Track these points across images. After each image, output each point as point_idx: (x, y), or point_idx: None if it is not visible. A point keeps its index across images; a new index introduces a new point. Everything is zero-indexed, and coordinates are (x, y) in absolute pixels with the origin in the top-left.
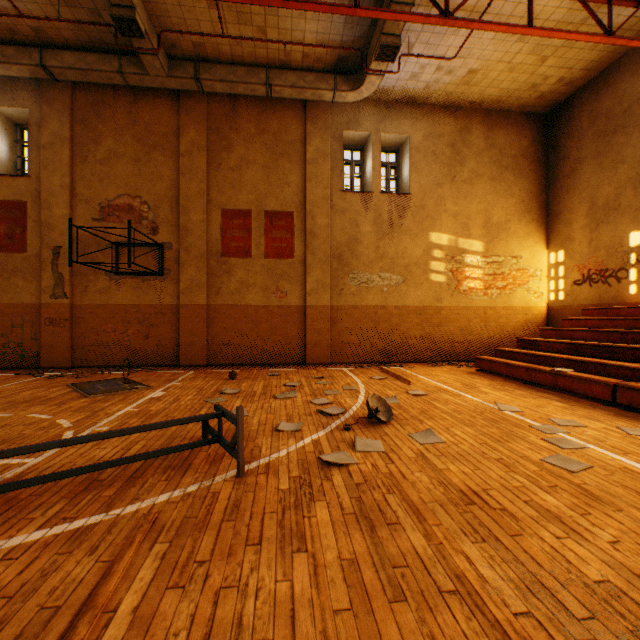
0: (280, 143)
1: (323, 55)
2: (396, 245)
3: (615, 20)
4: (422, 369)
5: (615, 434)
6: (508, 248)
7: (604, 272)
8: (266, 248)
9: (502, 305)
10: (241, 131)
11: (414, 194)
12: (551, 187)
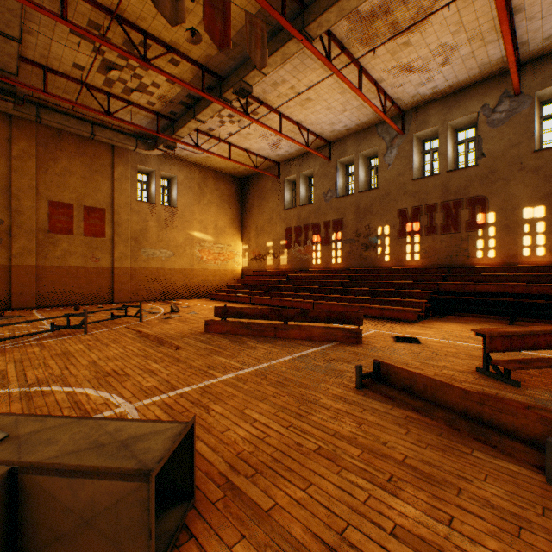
0: (95, 164)
1: (131, 129)
2: (170, 235)
3: (260, 160)
4: (185, 301)
5: None
6: (226, 240)
7: (260, 256)
8: (85, 230)
9: (223, 268)
10: (65, 150)
11: (180, 208)
12: (244, 214)
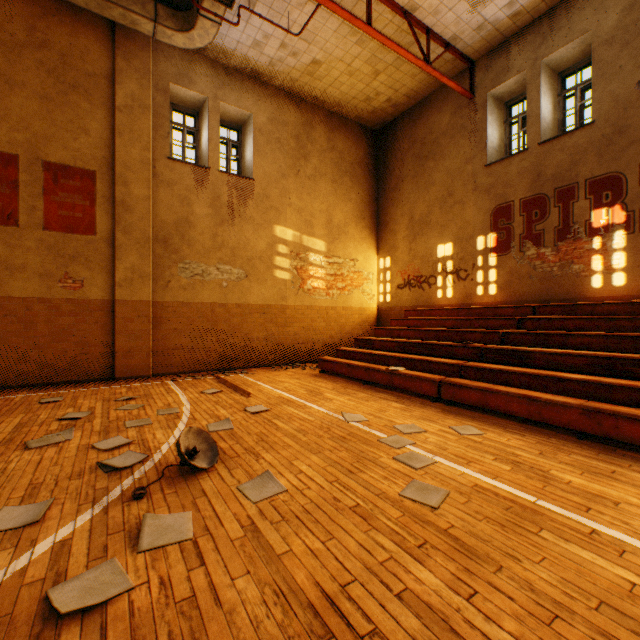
0: (72, 70)
1: None
2: (238, 234)
3: (430, 55)
4: (266, 375)
5: (452, 437)
6: (347, 250)
7: (420, 278)
8: (47, 215)
9: (342, 305)
10: None
11: (258, 180)
12: (381, 199)
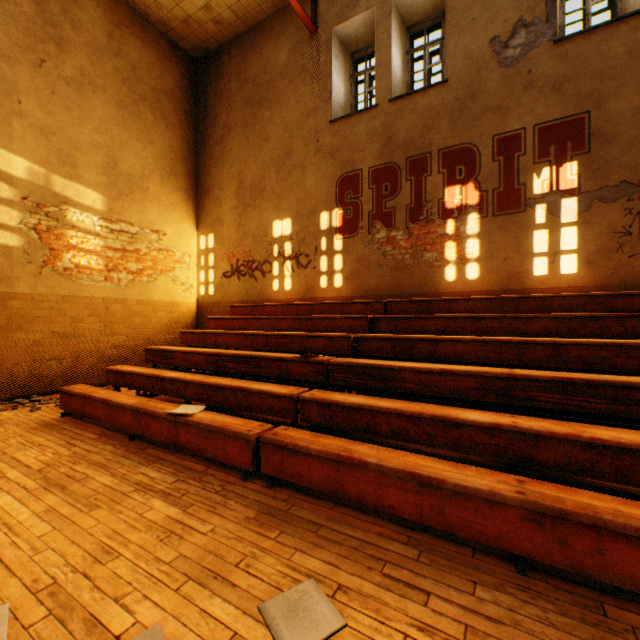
0: None
1: None
2: None
3: None
4: None
5: None
6: (147, 216)
7: (252, 264)
8: None
9: (138, 298)
10: None
11: None
12: (202, 154)
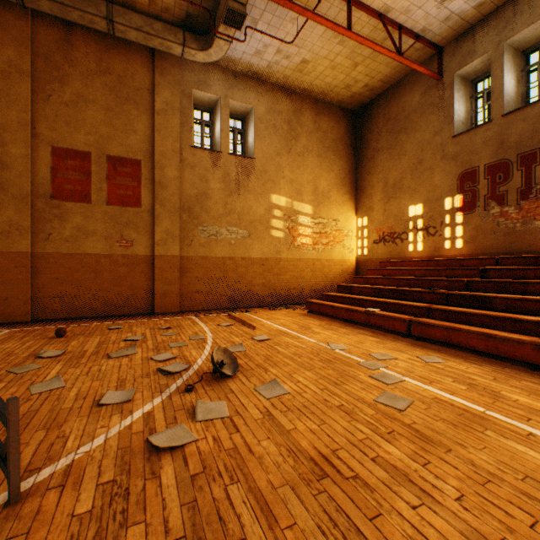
0: (126, 87)
1: (171, 6)
2: (243, 203)
3: (402, 46)
4: (265, 313)
5: (418, 363)
6: (330, 212)
7: (393, 234)
8: (109, 194)
9: (326, 258)
10: (78, 65)
11: (258, 159)
12: (359, 168)
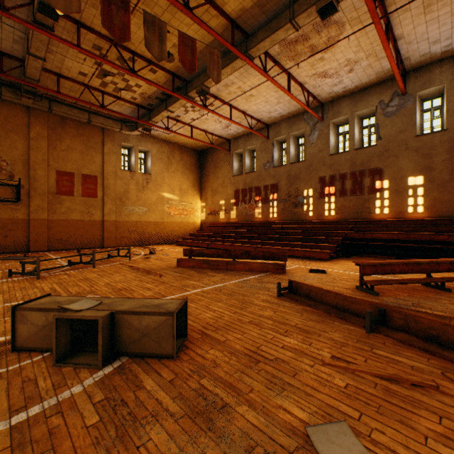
0: (90, 142)
1: (118, 116)
2: (146, 195)
3: (215, 137)
4: (157, 246)
5: None
6: (188, 199)
7: (215, 211)
8: (83, 192)
9: (186, 221)
10: (68, 132)
11: (153, 174)
12: (202, 178)
